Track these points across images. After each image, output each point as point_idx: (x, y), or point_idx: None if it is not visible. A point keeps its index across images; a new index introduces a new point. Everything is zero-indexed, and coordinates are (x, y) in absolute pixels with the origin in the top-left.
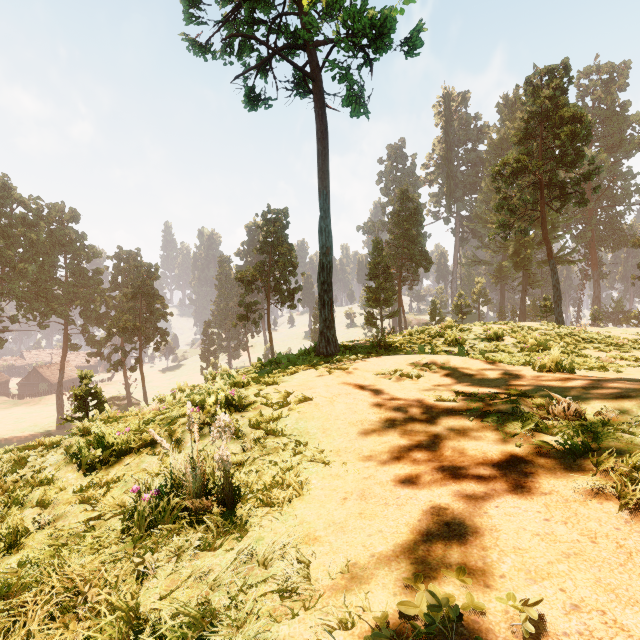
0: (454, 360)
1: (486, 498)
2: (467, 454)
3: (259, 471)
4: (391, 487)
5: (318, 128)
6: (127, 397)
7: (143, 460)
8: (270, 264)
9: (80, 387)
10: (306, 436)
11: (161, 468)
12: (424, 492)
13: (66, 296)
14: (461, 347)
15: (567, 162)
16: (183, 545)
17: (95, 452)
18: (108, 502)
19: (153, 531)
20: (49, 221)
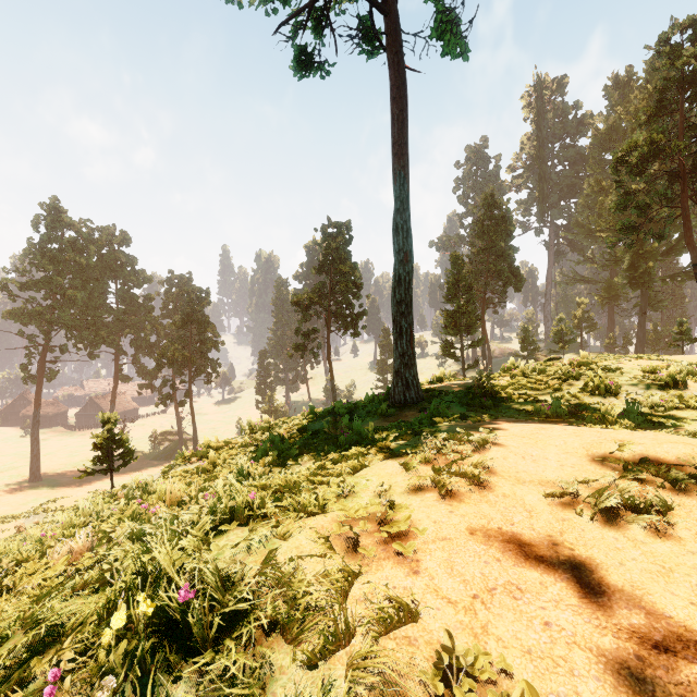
0: None
1: None
2: None
3: None
4: None
5: (393, 83)
6: (178, 433)
7: None
8: (330, 286)
9: (101, 433)
10: None
11: None
12: None
13: (116, 324)
14: (631, 402)
15: None
16: None
17: None
18: None
19: None
20: (100, 245)
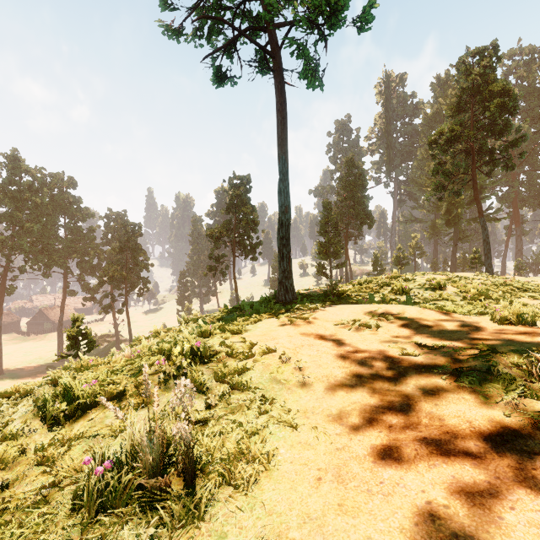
0: (410, 310)
1: (493, 492)
2: (449, 422)
3: (223, 433)
4: (370, 465)
5: (278, 100)
6: (116, 335)
7: (107, 415)
8: (235, 222)
9: (72, 328)
10: (271, 392)
11: (124, 425)
12: (412, 476)
13: (65, 250)
14: (409, 296)
15: (496, 131)
16: (133, 539)
17: (60, 406)
18: (66, 464)
19: (105, 510)
20: (51, 187)
